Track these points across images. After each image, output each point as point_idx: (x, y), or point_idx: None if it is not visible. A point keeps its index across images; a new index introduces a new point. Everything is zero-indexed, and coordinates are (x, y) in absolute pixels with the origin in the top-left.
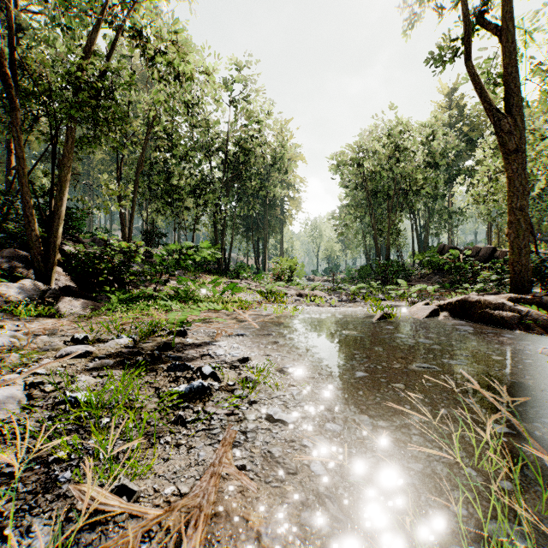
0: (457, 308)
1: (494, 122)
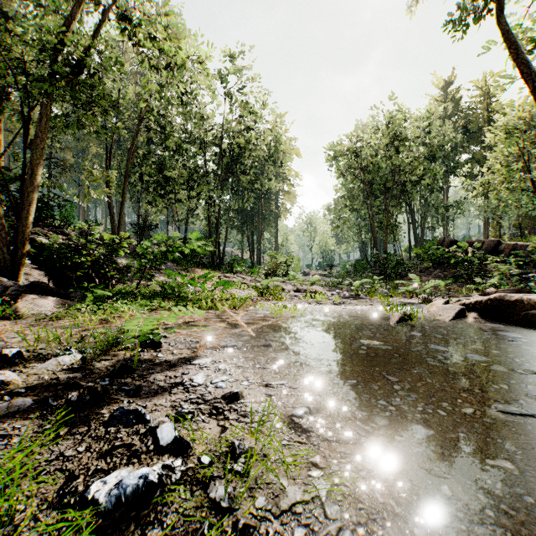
0: (488, 308)
1: (532, 88)
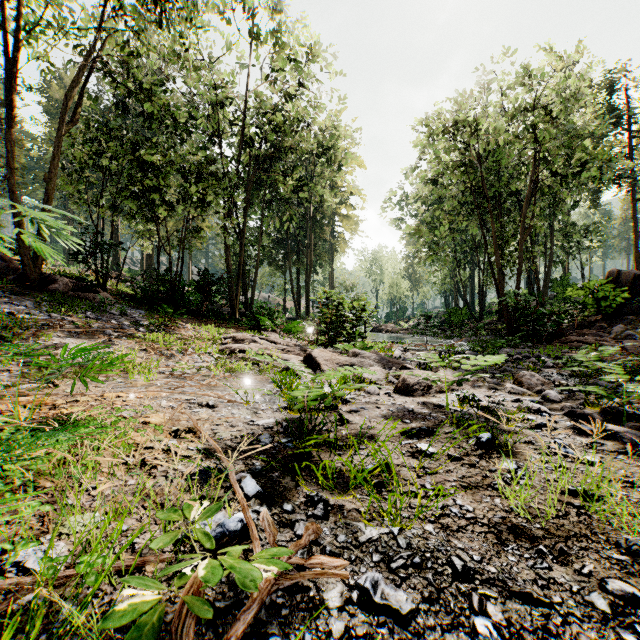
0: None
1: None
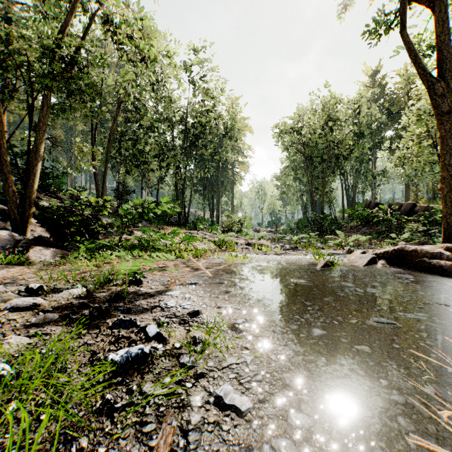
0: (393, 257)
1: (427, 86)
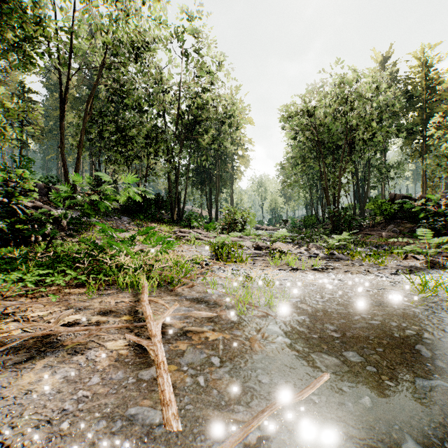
0: None
1: None
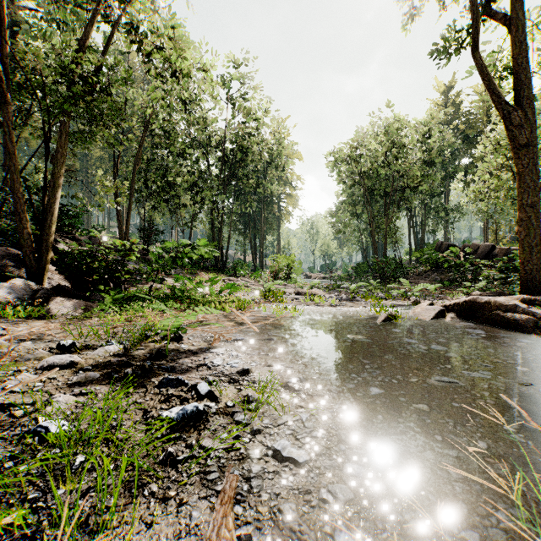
0: (464, 309)
1: (503, 115)
